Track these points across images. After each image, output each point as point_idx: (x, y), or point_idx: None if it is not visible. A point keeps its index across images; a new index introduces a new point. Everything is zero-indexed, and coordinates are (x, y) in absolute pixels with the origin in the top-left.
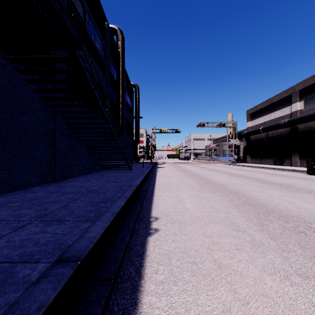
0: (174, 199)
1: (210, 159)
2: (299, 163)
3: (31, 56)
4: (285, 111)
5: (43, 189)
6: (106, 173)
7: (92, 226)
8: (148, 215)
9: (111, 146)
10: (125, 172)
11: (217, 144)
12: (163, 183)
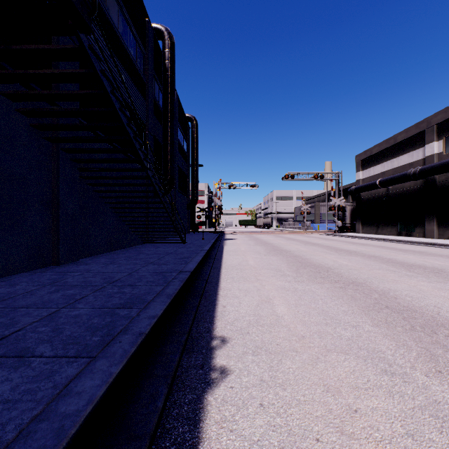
0: (255, 296)
1: (302, 227)
2: (436, 233)
3: (4, 46)
4: (415, 155)
5: (31, 278)
6: (145, 249)
7: (83, 373)
8: (209, 333)
9: (152, 207)
10: (175, 246)
11: (312, 206)
12: (234, 265)
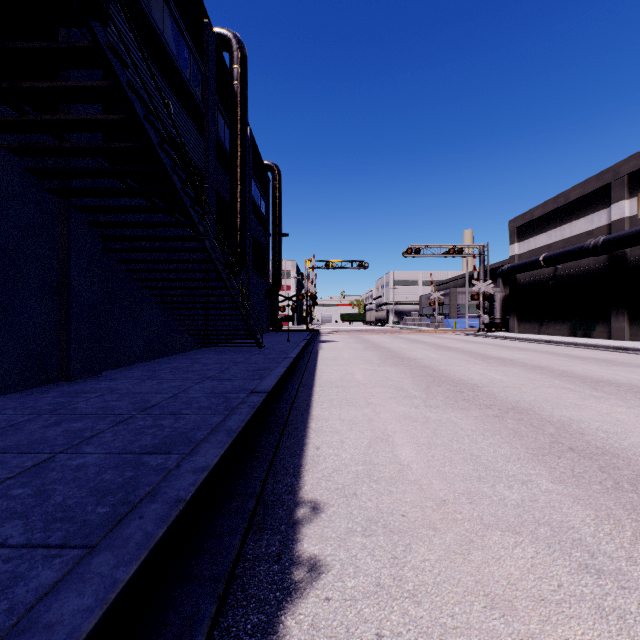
0: (365, 431)
1: (431, 324)
2: (627, 333)
3: None
4: (595, 220)
5: (23, 403)
6: (202, 356)
7: (65, 583)
8: (292, 495)
9: (213, 295)
10: (248, 352)
11: (445, 293)
12: (334, 381)
